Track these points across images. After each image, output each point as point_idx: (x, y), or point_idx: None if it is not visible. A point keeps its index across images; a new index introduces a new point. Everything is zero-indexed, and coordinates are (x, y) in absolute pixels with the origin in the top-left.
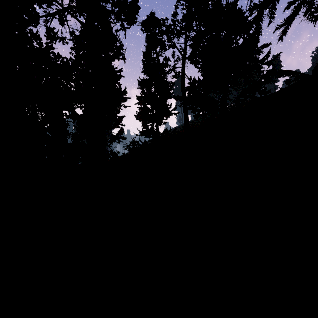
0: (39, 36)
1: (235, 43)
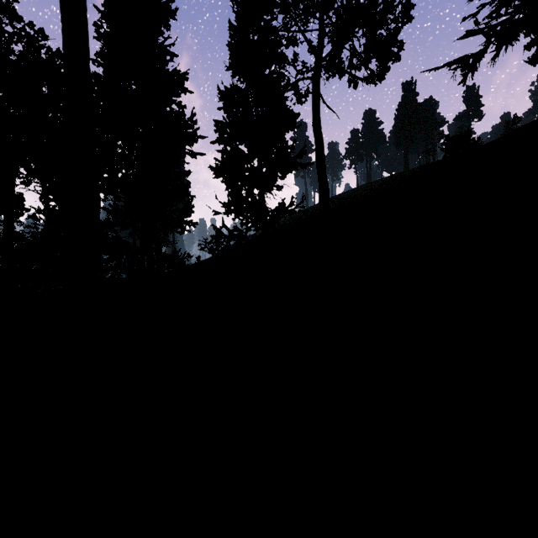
0: (12, 8)
1: None
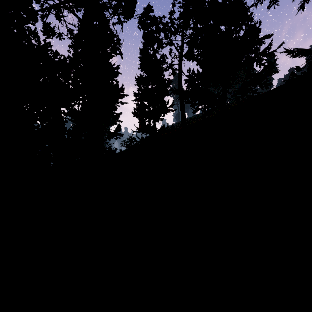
0: (37, 33)
1: (236, 33)
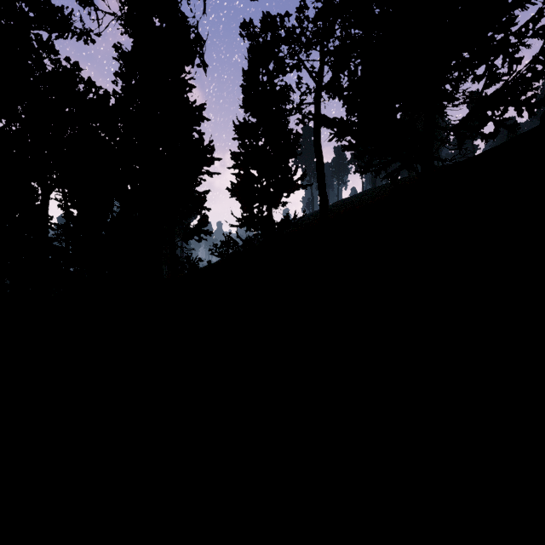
0: (52, 46)
1: None
